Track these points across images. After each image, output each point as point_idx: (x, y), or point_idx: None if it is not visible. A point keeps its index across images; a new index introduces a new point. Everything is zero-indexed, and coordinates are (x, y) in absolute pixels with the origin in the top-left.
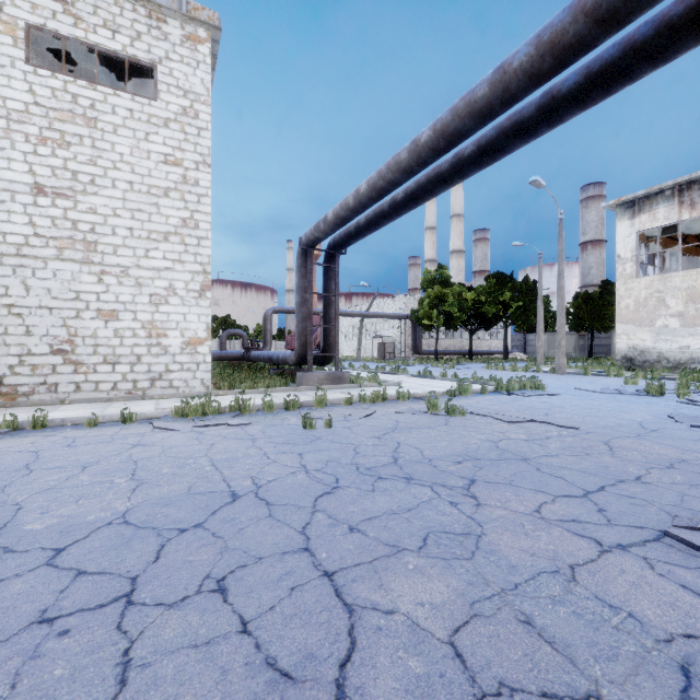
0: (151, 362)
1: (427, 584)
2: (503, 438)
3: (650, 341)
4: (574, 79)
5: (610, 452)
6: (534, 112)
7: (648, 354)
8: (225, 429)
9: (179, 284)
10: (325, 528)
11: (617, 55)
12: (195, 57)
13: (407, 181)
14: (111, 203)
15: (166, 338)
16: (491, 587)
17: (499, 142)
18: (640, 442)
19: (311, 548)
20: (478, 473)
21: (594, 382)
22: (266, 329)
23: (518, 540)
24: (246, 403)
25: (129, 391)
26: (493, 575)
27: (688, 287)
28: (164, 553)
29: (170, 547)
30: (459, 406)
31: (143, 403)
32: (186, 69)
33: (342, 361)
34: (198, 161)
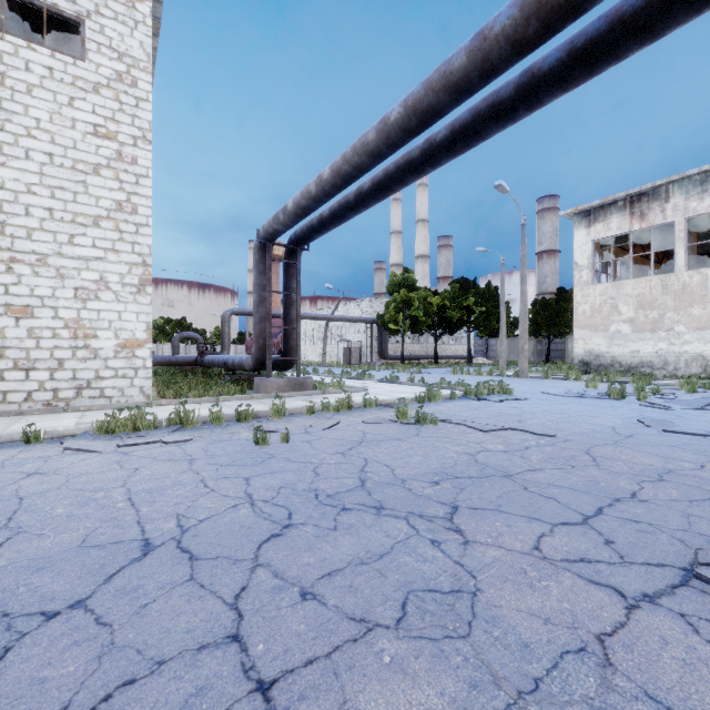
0: (77, 368)
1: (411, 694)
2: (481, 449)
3: (604, 346)
4: (557, 55)
5: (595, 463)
6: (512, 92)
7: (602, 359)
8: (159, 447)
9: (113, 277)
10: (267, 596)
11: (603, 28)
12: (132, 16)
13: (375, 166)
14: (23, 178)
15: (96, 339)
16: (503, 691)
17: (474, 126)
18: (620, 450)
19: (242, 635)
20: (460, 496)
21: (556, 386)
22: (223, 332)
23: (524, 598)
24: (189, 414)
25: (48, 402)
26: (503, 666)
27: (638, 294)
28: (2, 668)
29: (17, 652)
30: (431, 414)
31: (64, 416)
32: (121, 28)
33: (307, 366)
34: (136, 136)
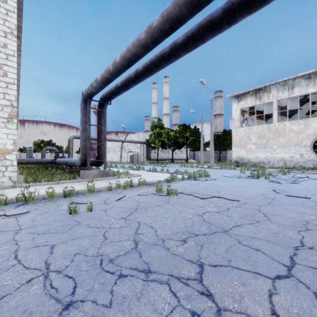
0: None
1: None
2: (204, 211)
3: (244, 154)
4: None
5: (267, 218)
6: (220, 13)
7: (244, 160)
8: (0, 220)
9: None
10: None
11: None
12: None
13: (144, 54)
14: None
15: None
16: None
17: (199, 33)
18: (275, 208)
19: None
20: (202, 253)
21: (227, 172)
22: (69, 147)
23: None
24: (30, 194)
25: None
26: None
27: (258, 132)
28: None
29: None
30: (175, 189)
31: None
32: None
33: (112, 163)
34: (6, 31)
